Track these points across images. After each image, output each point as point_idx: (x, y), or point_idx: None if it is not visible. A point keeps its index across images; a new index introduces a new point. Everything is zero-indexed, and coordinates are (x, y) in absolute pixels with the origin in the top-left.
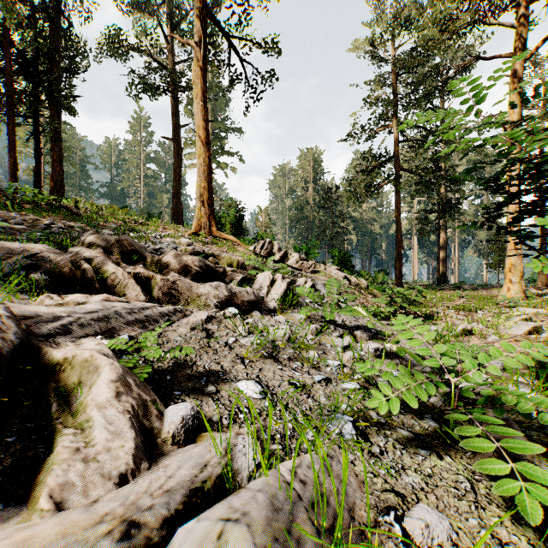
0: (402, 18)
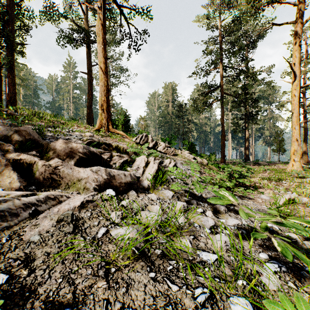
0: (226, 2)
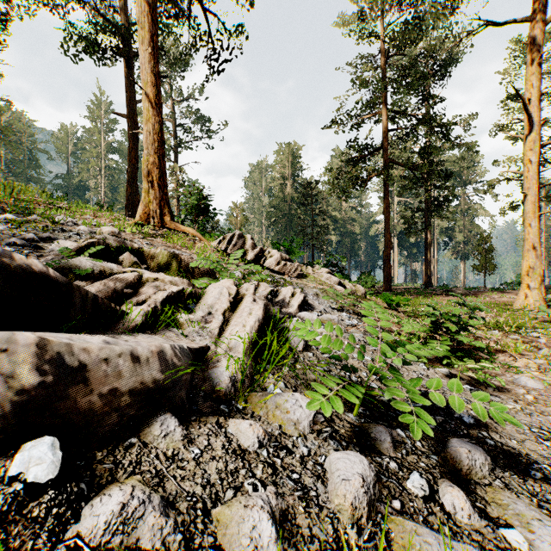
0: None
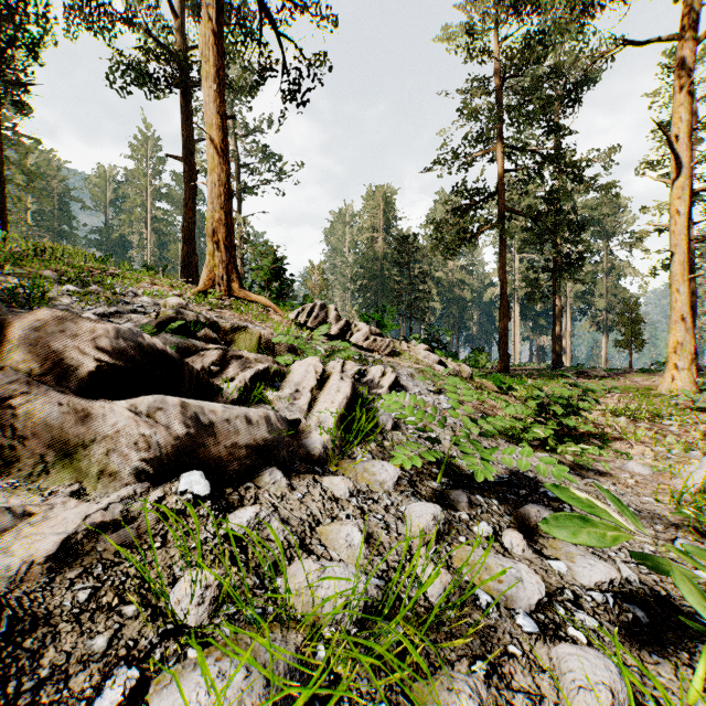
0: None
